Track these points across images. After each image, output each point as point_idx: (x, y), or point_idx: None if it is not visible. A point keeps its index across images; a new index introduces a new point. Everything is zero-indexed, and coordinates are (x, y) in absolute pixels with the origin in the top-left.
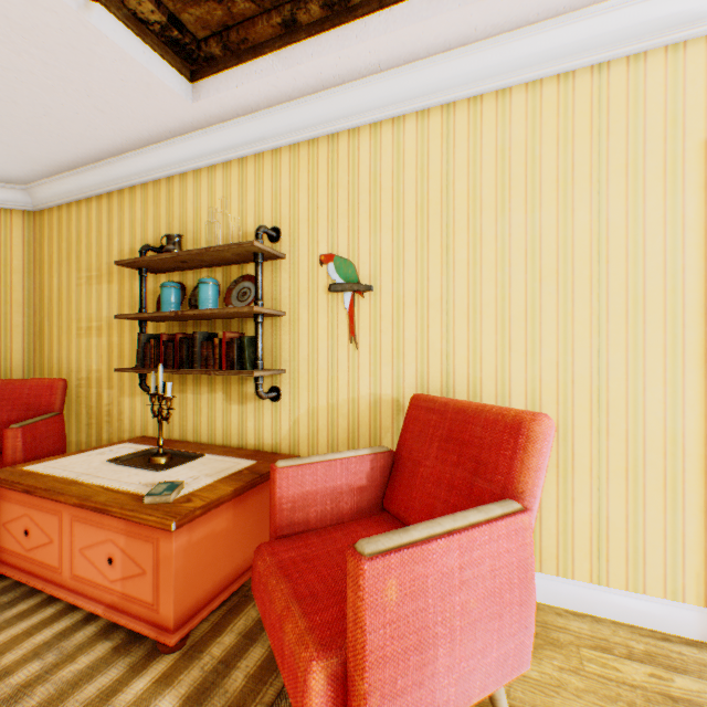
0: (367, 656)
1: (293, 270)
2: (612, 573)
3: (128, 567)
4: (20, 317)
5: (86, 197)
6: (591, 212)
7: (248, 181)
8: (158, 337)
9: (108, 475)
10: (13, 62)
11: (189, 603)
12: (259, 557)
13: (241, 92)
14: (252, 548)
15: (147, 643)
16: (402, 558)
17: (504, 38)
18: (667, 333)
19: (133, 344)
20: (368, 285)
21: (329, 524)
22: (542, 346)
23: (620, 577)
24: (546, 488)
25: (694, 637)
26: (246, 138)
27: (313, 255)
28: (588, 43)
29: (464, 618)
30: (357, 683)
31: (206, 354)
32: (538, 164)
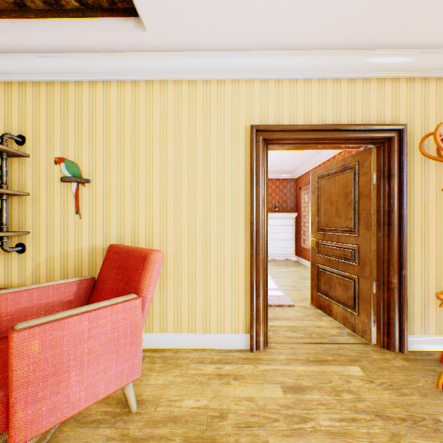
0: (14, 383)
1: (36, 165)
2: (212, 326)
3: None
4: None
5: None
6: (203, 152)
7: None
8: None
9: None
10: None
11: None
12: None
13: None
14: None
15: None
16: (45, 328)
17: (161, 54)
18: (233, 211)
19: None
20: (87, 179)
21: None
22: (182, 217)
23: (215, 327)
24: (184, 289)
25: (242, 348)
26: None
27: (50, 157)
28: (200, 69)
29: (92, 354)
30: (11, 400)
31: None
32: (180, 123)
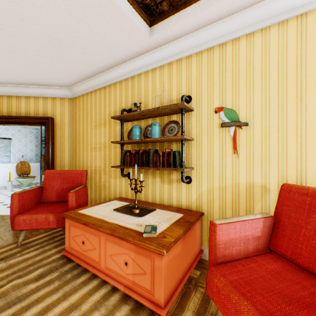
0: None
1: (198, 116)
2: None
3: (136, 268)
4: (67, 143)
5: (94, 90)
6: None
7: (172, 74)
8: (128, 151)
9: (117, 218)
10: (76, 27)
11: (167, 292)
12: (213, 276)
13: (175, 27)
14: (187, 261)
15: (146, 309)
16: None
17: None
18: None
19: (115, 154)
20: (245, 122)
21: (242, 256)
22: None
23: None
24: None
25: None
26: (173, 52)
27: (210, 108)
28: None
29: None
30: None
31: (154, 159)
32: None
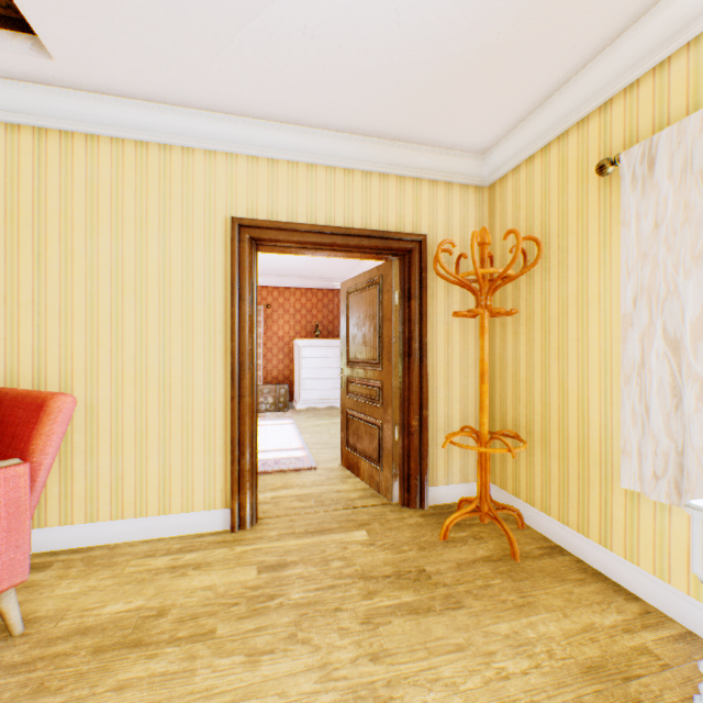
0: None
1: None
2: (174, 504)
3: None
4: None
5: None
6: (161, 249)
7: None
8: None
9: None
10: None
11: None
12: None
13: None
14: None
15: None
16: None
17: (86, 95)
18: (207, 337)
19: None
20: None
21: None
22: (125, 344)
23: (179, 505)
24: (128, 453)
25: (221, 529)
26: None
27: None
28: (155, 127)
29: None
30: None
31: None
32: (122, 203)
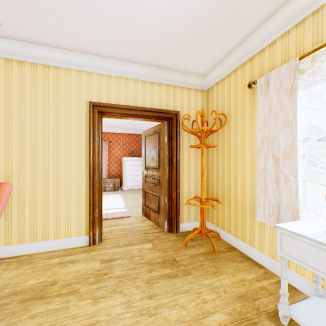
0: None
1: None
2: (62, 234)
3: None
4: None
5: None
6: (55, 115)
7: None
8: None
9: None
10: None
11: None
12: None
13: None
14: None
15: None
16: None
17: (18, 42)
18: (77, 156)
19: None
20: None
21: None
22: (38, 160)
23: (64, 234)
24: (39, 211)
25: (84, 245)
26: None
27: None
28: (52, 58)
29: None
30: None
31: None
32: (36, 94)
